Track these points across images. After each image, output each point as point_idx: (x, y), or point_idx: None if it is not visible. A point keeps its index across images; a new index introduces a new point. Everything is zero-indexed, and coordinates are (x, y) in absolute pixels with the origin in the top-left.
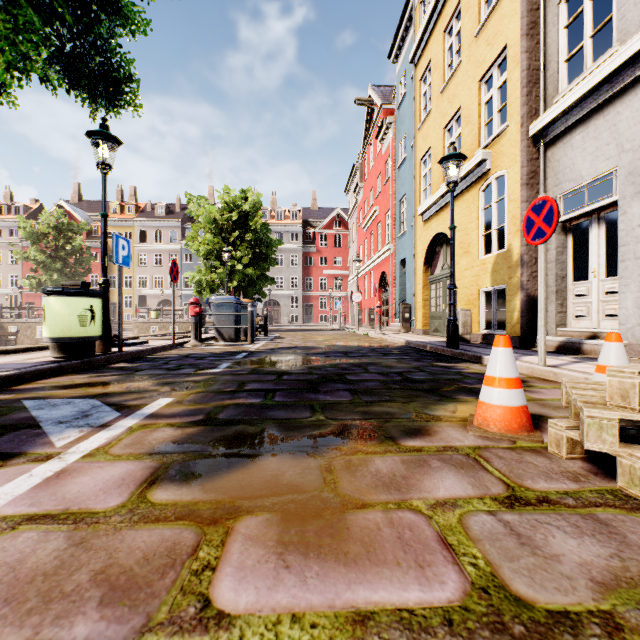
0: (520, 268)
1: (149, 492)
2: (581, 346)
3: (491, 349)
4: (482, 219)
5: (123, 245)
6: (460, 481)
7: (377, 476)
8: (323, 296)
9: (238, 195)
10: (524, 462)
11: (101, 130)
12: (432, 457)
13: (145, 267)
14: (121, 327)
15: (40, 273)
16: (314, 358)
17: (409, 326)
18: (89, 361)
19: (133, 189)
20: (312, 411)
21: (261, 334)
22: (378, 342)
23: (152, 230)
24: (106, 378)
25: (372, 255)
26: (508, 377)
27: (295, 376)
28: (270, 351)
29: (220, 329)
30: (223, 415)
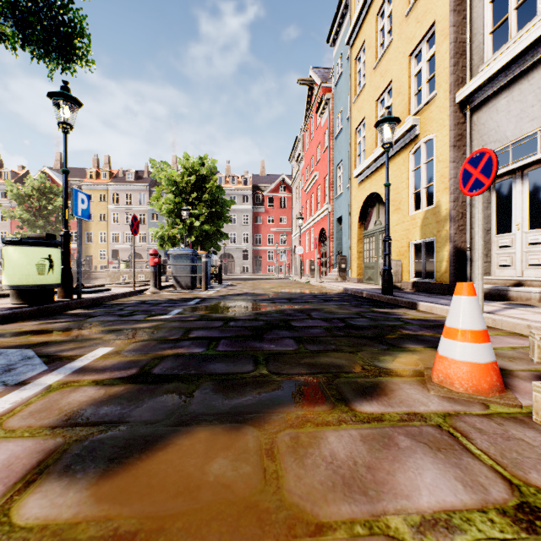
0: (448, 222)
1: (18, 501)
2: (507, 293)
3: (423, 296)
4: (412, 179)
5: (82, 199)
6: (444, 474)
7: (333, 465)
8: (270, 250)
9: (196, 161)
10: (512, 439)
11: (61, 91)
12: (397, 431)
13: (117, 225)
14: (80, 275)
15: (26, 230)
16: (261, 304)
17: (345, 275)
18: (46, 308)
19: (107, 158)
20: (255, 363)
21: (216, 282)
22: (319, 289)
23: (123, 193)
24: (55, 325)
25: (312, 214)
26: (475, 329)
27: (241, 322)
28: (221, 297)
29: (178, 278)
30: (158, 369)
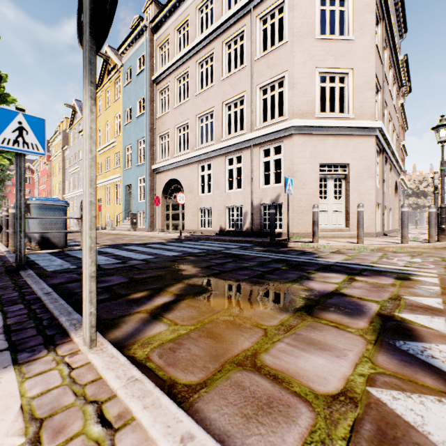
0: None
1: None
2: None
3: None
4: None
5: None
6: None
7: None
8: None
9: None
10: None
11: None
12: None
13: None
14: None
15: None
16: None
17: None
18: None
19: None
20: None
21: None
22: None
23: None
24: None
25: None
26: None
27: None
28: None
29: None
30: None
